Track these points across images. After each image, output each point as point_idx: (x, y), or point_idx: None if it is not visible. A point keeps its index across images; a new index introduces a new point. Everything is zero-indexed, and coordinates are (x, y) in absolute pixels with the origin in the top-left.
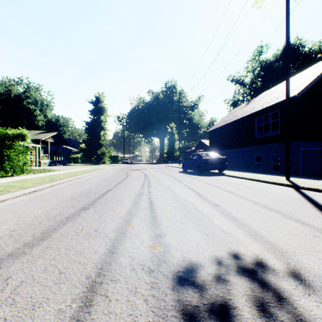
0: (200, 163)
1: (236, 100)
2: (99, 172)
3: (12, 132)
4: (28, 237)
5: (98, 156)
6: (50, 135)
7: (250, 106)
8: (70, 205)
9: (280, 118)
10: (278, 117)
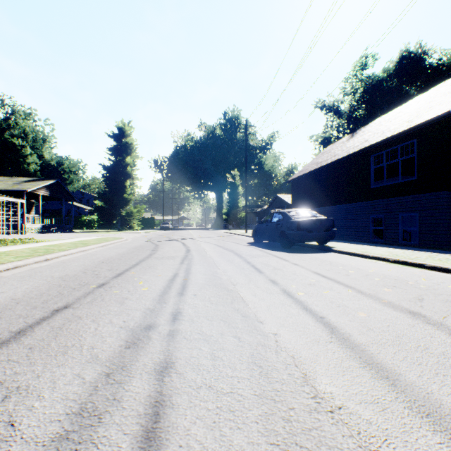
0: (288, 229)
1: (327, 136)
2: (107, 245)
3: None
4: None
5: (122, 218)
6: (41, 184)
7: (358, 139)
8: None
9: (419, 154)
10: (415, 152)
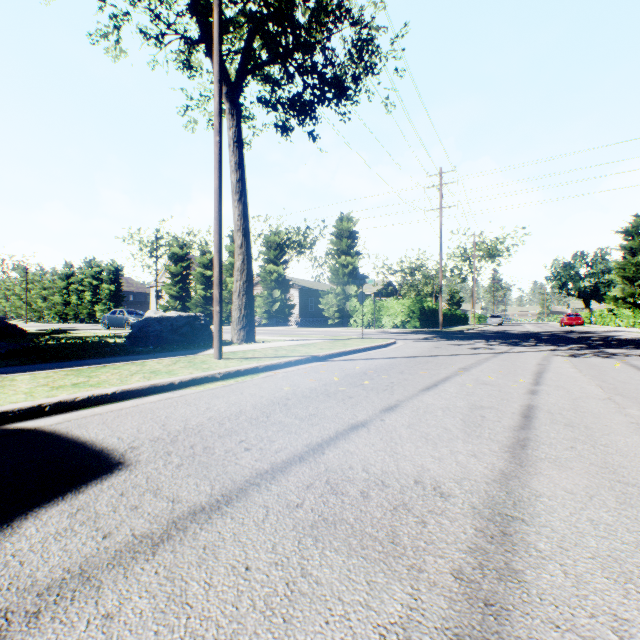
0: None
1: None
2: None
3: None
4: None
5: None
6: None
7: None
8: None
9: None
10: None
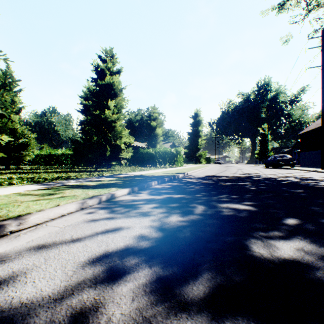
0: (275, 162)
1: None
2: (210, 167)
3: (180, 149)
4: (220, 172)
5: (196, 157)
6: (169, 144)
7: None
8: (219, 171)
9: None
10: None
